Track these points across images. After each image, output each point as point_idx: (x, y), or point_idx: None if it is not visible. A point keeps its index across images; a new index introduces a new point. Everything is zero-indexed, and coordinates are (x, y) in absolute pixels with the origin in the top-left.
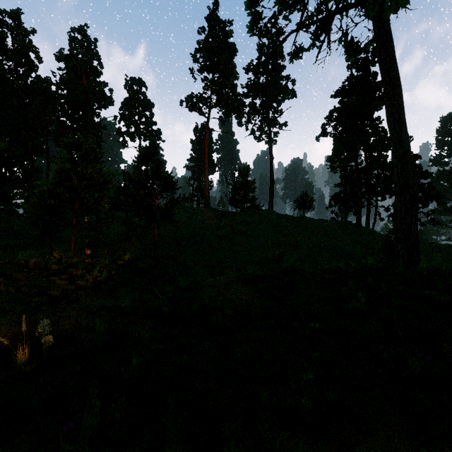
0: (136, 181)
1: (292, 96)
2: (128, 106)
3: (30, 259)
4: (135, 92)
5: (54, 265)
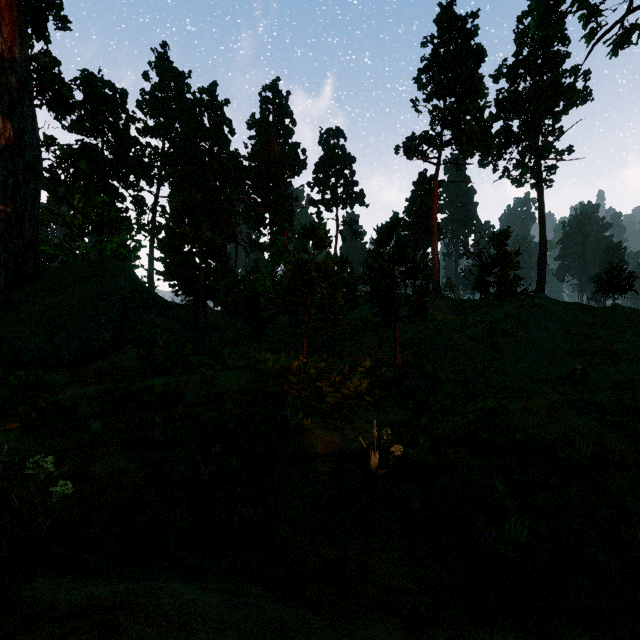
0: (376, 269)
1: (584, 100)
2: (323, 168)
3: (291, 362)
4: (332, 147)
5: (311, 369)
